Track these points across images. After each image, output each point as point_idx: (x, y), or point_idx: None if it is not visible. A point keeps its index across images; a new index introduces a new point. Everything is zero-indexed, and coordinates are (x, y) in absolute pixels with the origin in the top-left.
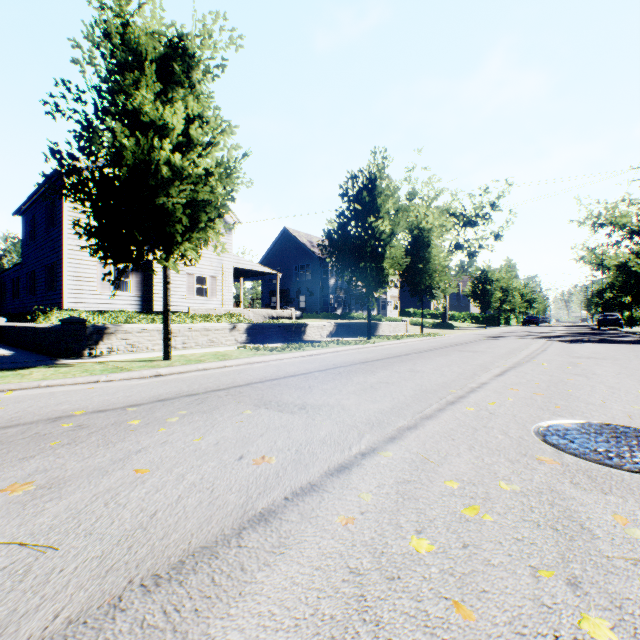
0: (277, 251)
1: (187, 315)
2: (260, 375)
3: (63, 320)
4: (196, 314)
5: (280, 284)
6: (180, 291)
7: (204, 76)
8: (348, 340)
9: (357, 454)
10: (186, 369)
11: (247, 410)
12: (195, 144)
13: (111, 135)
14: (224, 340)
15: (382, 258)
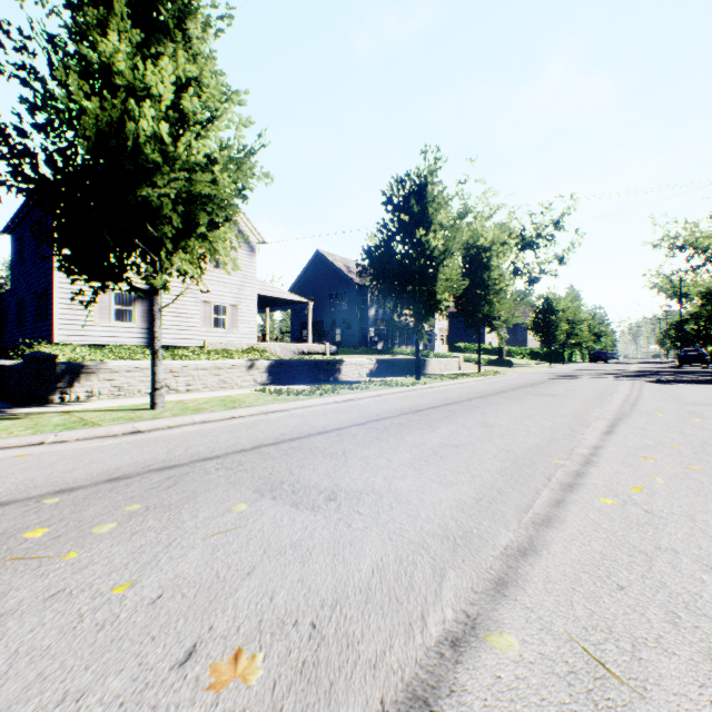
0: (309, 277)
1: (202, 350)
2: (276, 431)
3: (24, 356)
4: (213, 349)
5: (312, 315)
6: (194, 322)
7: (204, 31)
8: (392, 380)
9: (441, 643)
10: (177, 422)
11: (240, 503)
12: (190, 118)
13: (65, 95)
14: (240, 381)
15: (434, 280)
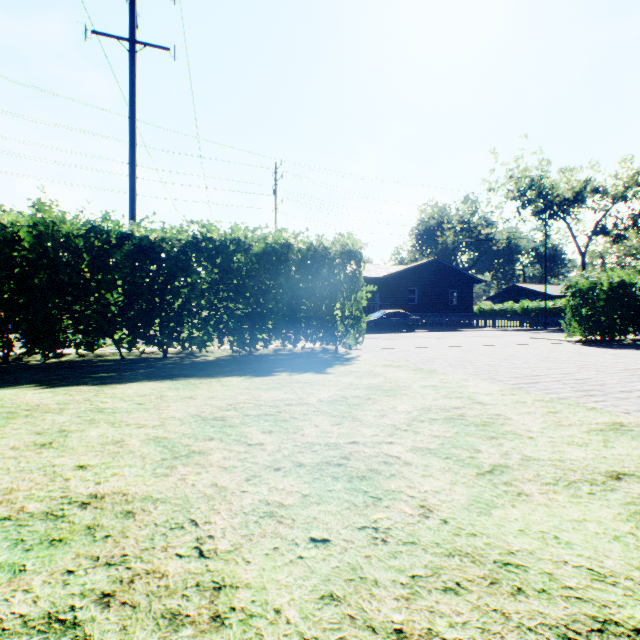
0: None
1: None
2: None
3: None
4: None
5: None
6: None
7: None
8: None
9: None
10: None
11: None
12: None
13: None
14: None
15: None
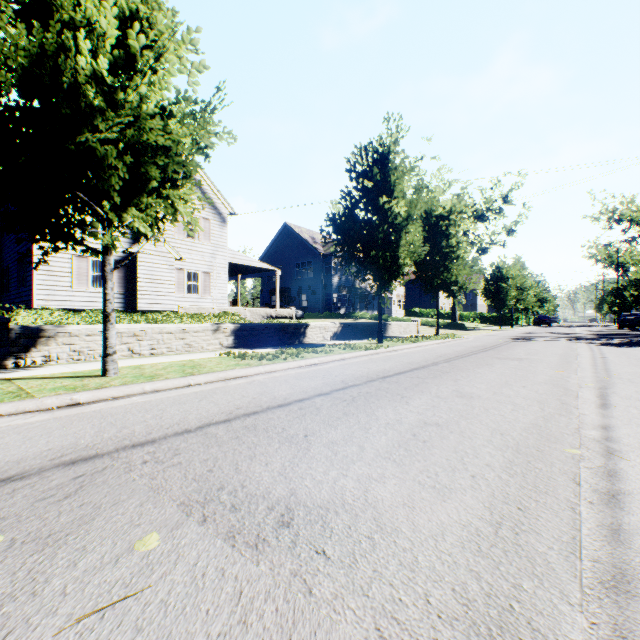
0: (277, 248)
1: (176, 314)
2: (231, 404)
3: None
4: (187, 313)
5: (281, 282)
6: (168, 288)
7: None
8: (356, 343)
9: None
10: (124, 392)
11: (151, 532)
12: (140, 61)
13: None
14: (205, 344)
15: (396, 246)
